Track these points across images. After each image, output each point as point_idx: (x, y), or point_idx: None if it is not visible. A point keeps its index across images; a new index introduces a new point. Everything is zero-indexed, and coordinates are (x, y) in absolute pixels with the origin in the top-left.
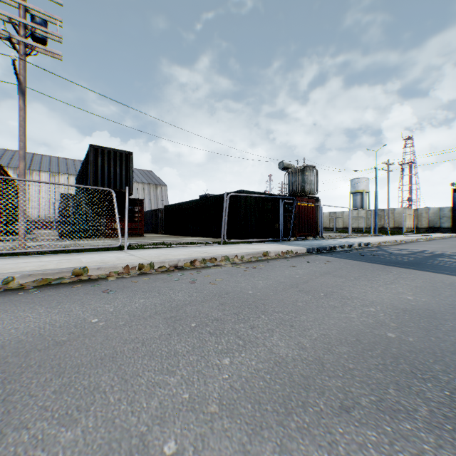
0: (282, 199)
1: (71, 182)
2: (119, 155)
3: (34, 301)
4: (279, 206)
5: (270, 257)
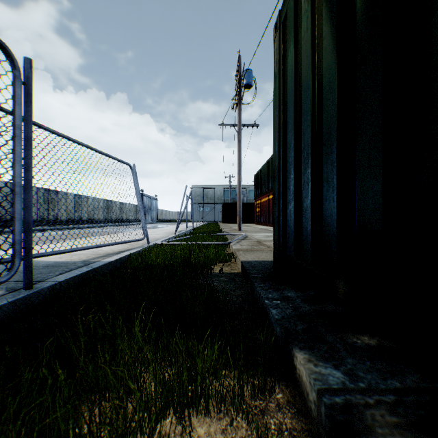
0: None
1: None
2: None
3: None
4: None
5: None
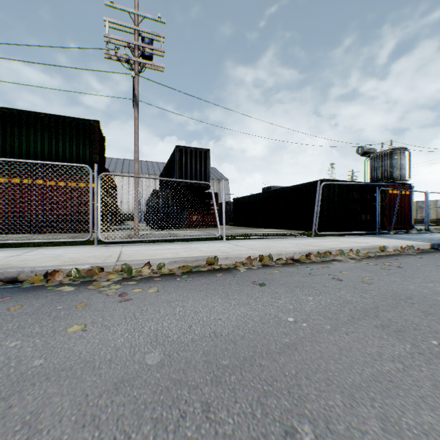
0: (369, 187)
1: (151, 180)
2: (199, 153)
3: (199, 289)
4: (366, 196)
5: (388, 253)
